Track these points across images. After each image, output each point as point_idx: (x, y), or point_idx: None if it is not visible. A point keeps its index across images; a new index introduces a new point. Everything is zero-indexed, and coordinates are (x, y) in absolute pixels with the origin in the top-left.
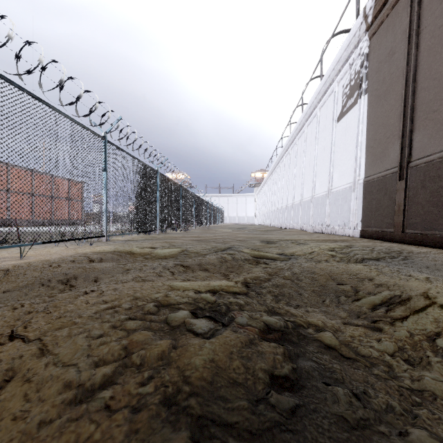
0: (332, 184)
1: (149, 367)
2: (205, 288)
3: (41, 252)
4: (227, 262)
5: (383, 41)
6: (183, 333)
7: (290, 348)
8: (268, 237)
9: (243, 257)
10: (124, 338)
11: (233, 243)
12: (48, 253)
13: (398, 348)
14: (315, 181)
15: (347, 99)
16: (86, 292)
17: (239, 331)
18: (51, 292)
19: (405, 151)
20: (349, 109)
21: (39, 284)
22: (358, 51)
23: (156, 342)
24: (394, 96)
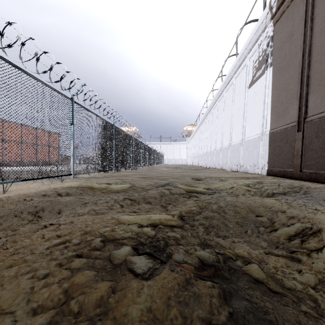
0: (245, 135)
1: (86, 316)
2: (147, 222)
3: (22, 187)
4: (166, 196)
5: (284, 26)
6: (123, 274)
7: (223, 286)
8: (197, 175)
9: (178, 191)
10: (67, 280)
11: (171, 180)
12: (27, 188)
13: (318, 280)
14: (232, 132)
15: (256, 71)
16: (46, 226)
17: (176, 269)
18: (21, 222)
19: (302, 110)
20: (258, 78)
21: (12, 215)
22: (265, 34)
23: (97, 284)
24: (293, 68)
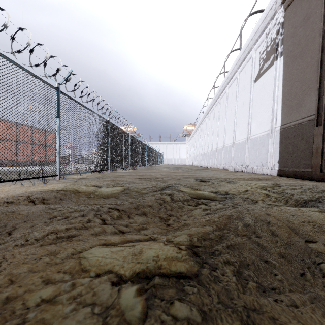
0: (251, 132)
1: None
2: (133, 269)
3: None
4: (166, 204)
5: (298, 10)
6: None
7: None
8: (200, 176)
9: (182, 197)
10: None
11: (171, 182)
12: None
13: None
14: (235, 130)
15: (264, 62)
16: None
17: None
18: None
19: (323, 101)
20: (265, 70)
21: None
22: (274, 22)
23: None
24: (309, 54)
